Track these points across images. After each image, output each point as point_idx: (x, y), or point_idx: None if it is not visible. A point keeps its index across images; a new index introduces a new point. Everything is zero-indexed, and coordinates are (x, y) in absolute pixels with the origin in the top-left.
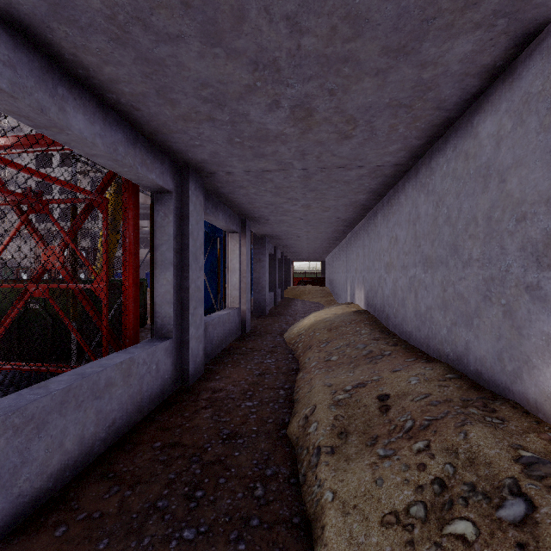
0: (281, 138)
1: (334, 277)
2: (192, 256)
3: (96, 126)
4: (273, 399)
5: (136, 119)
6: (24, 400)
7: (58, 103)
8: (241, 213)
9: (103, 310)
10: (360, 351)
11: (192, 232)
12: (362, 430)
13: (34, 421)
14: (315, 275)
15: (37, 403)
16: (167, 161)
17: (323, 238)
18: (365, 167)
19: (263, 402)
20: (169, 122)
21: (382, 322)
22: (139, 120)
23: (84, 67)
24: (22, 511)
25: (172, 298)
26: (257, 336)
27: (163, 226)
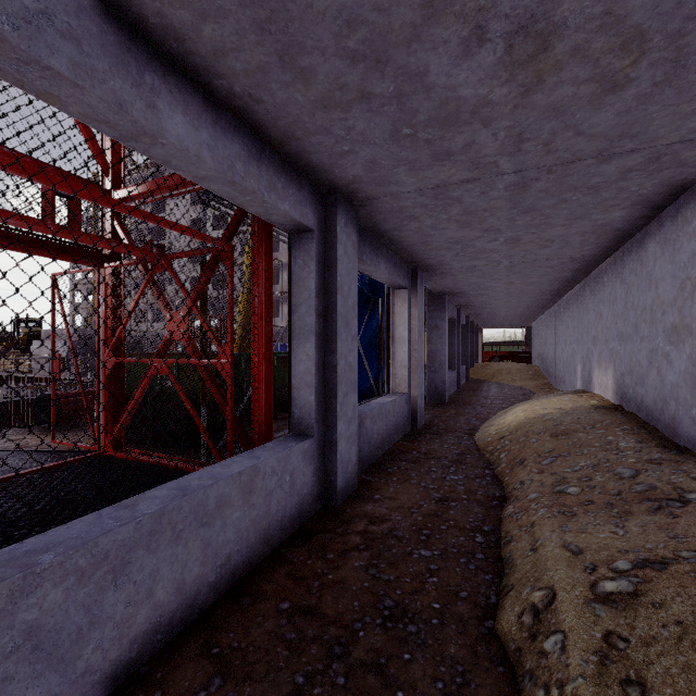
0: (481, 113)
1: (549, 351)
2: (341, 321)
3: (203, 133)
4: (465, 551)
5: (258, 119)
6: (98, 529)
7: (145, 97)
8: (411, 261)
9: (228, 394)
10: (626, 483)
11: (341, 286)
12: (686, 689)
13: (108, 561)
14: (514, 348)
15: (113, 535)
16: (306, 185)
17: (533, 292)
18: (639, 151)
19: (448, 553)
20: (303, 117)
21: (659, 429)
22: (263, 120)
23: (177, 35)
24: (91, 695)
25: (313, 380)
26: (434, 434)
27: (301, 279)
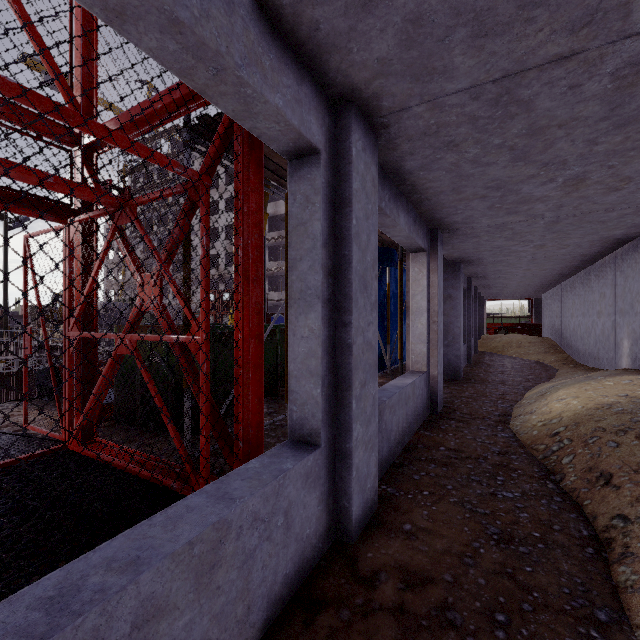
0: None
1: (569, 323)
2: (357, 282)
3: None
4: None
5: None
6: None
7: None
8: (431, 218)
9: (202, 383)
10: None
11: (357, 234)
12: None
13: None
14: (517, 320)
15: None
16: (309, 81)
17: (562, 257)
18: None
19: None
20: None
21: None
22: None
23: None
24: None
25: (319, 365)
26: (459, 421)
27: (302, 223)
